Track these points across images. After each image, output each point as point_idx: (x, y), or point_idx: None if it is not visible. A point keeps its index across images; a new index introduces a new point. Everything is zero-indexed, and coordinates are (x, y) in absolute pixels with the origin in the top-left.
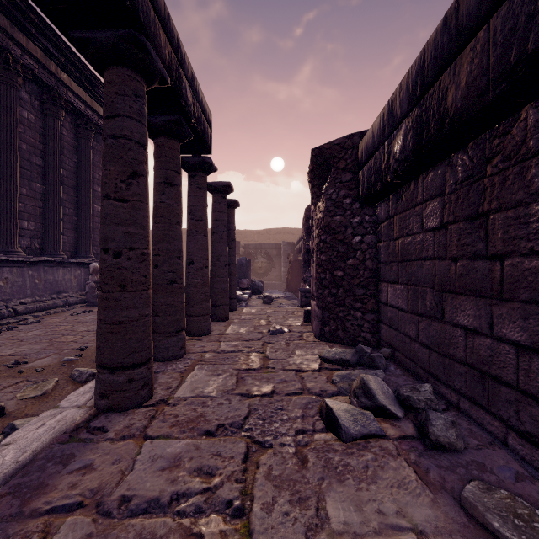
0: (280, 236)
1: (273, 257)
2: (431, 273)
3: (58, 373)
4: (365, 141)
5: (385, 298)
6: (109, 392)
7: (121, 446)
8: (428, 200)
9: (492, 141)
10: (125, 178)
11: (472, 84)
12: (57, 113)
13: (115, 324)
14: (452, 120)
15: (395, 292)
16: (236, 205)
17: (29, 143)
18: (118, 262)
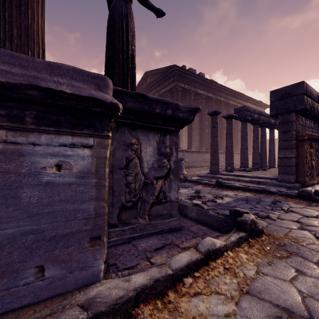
0: None
1: None
2: None
3: None
4: None
5: None
6: None
7: None
8: None
9: None
10: None
11: None
12: None
13: None
14: None
15: None
16: None
17: None
18: None
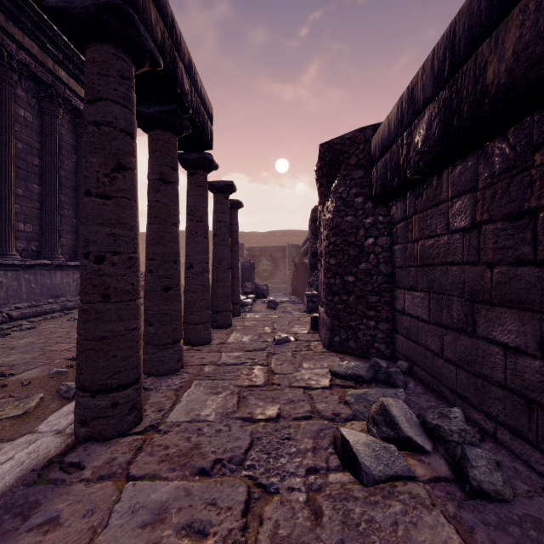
0: (285, 238)
1: (278, 259)
2: (459, 280)
3: (45, 387)
4: (380, 133)
5: (401, 306)
6: (89, 418)
7: (97, 490)
8: (455, 197)
9: (542, 123)
10: (108, 171)
11: (523, 52)
12: (55, 111)
13: (97, 340)
14: (493, 100)
15: (413, 300)
16: (239, 205)
17: (26, 142)
18: (100, 268)
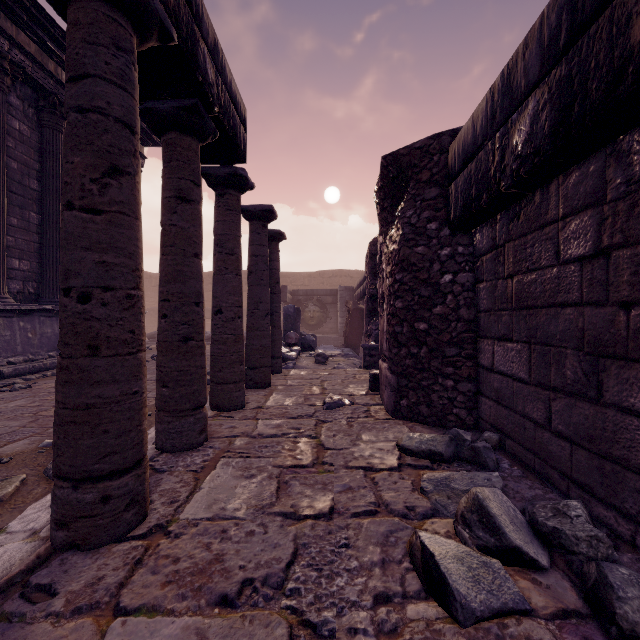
0: (336, 279)
1: (327, 305)
2: (575, 326)
3: (30, 465)
4: (461, 139)
5: (488, 361)
6: (69, 518)
7: (69, 633)
8: (568, 216)
9: None
10: (97, 175)
11: None
12: (57, 124)
13: (80, 409)
14: None
15: (506, 353)
16: (281, 237)
17: (22, 161)
18: (85, 309)
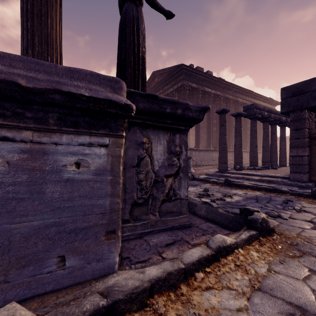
0: None
1: None
2: None
3: None
4: None
5: None
6: None
7: None
8: None
9: None
10: None
11: None
12: None
13: None
14: None
15: None
16: None
17: None
18: None
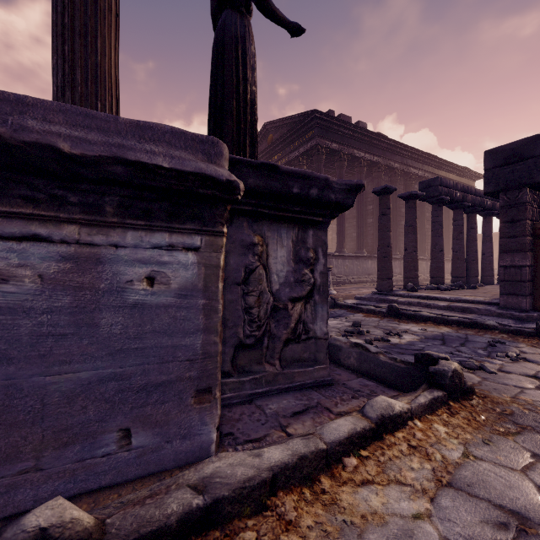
0: None
1: None
2: None
3: None
4: None
5: None
6: None
7: None
8: None
9: None
10: None
11: None
12: None
13: None
14: None
15: None
16: None
17: None
18: None
